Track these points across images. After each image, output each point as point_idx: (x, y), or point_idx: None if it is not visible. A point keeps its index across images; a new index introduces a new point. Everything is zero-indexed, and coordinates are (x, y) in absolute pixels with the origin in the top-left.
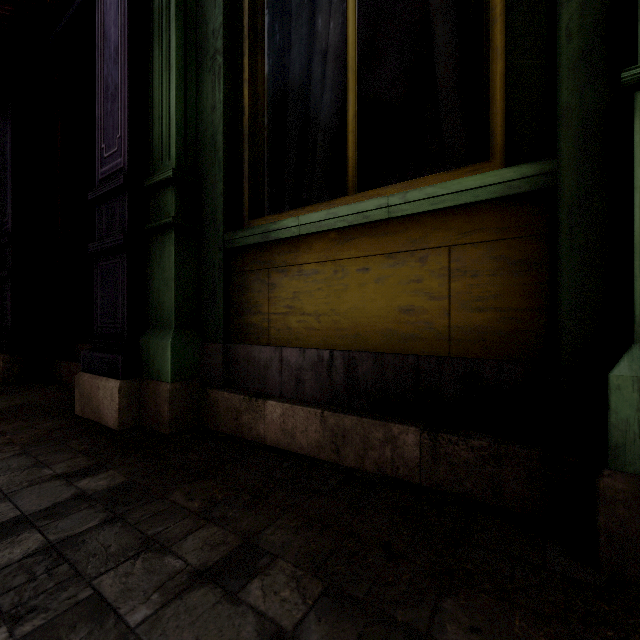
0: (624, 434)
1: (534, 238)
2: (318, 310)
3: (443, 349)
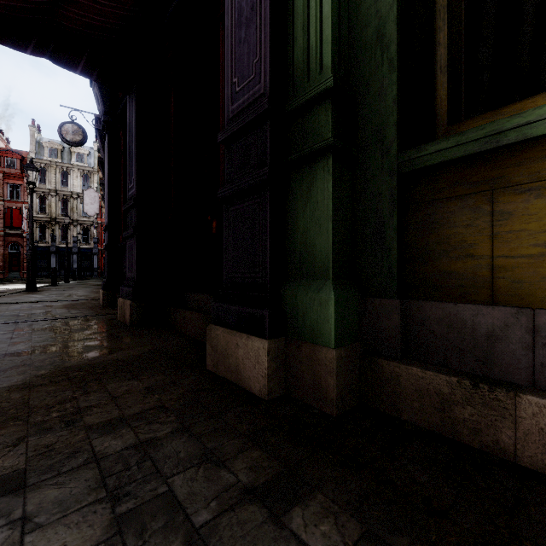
0: None
1: None
2: None
3: None
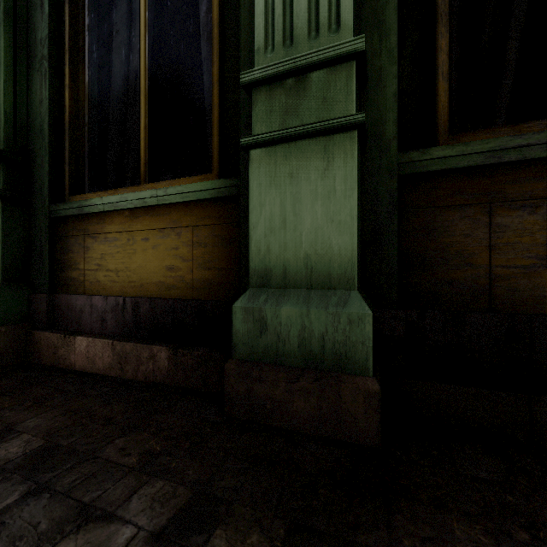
0: (238, 338)
1: (233, 225)
2: (117, 267)
3: (190, 294)
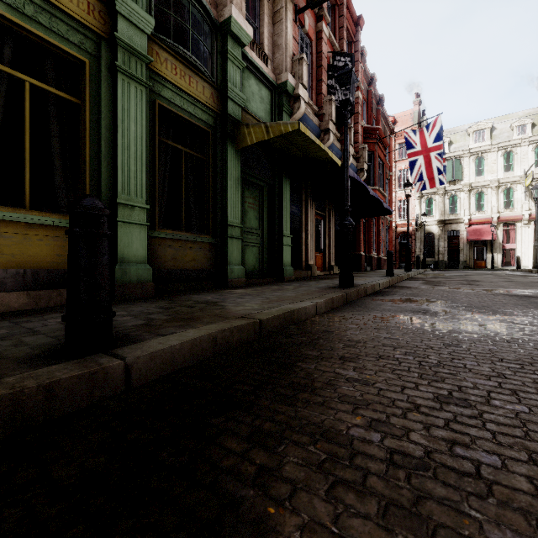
0: (118, 278)
1: None
2: (14, 253)
3: None
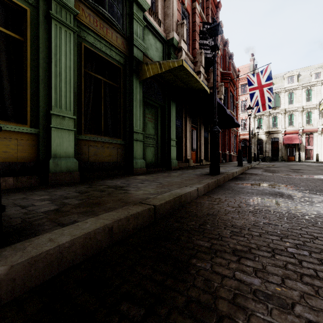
0: (51, 168)
1: (35, 141)
2: None
3: (16, 160)
